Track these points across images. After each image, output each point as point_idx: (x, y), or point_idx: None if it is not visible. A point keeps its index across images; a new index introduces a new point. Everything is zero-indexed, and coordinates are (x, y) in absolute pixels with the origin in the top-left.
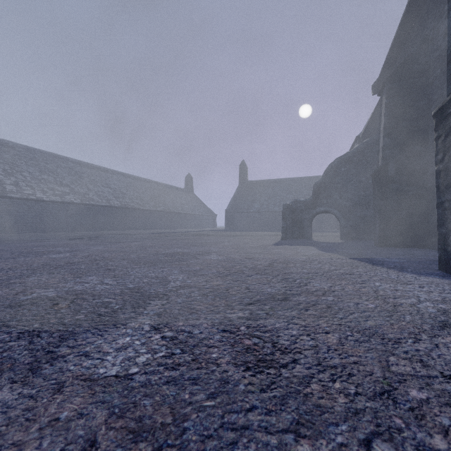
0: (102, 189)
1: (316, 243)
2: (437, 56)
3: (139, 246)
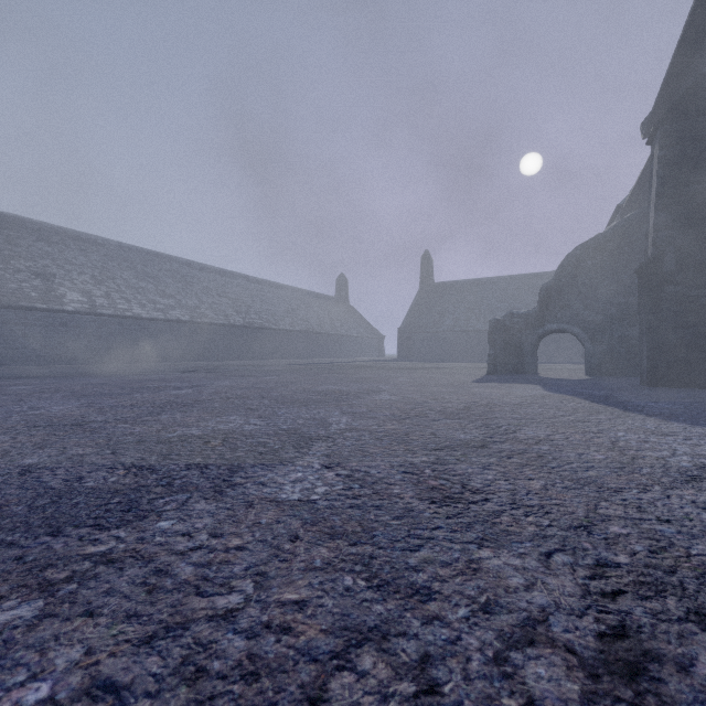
0: (218, 301)
1: (542, 380)
2: None
3: (277, 382)
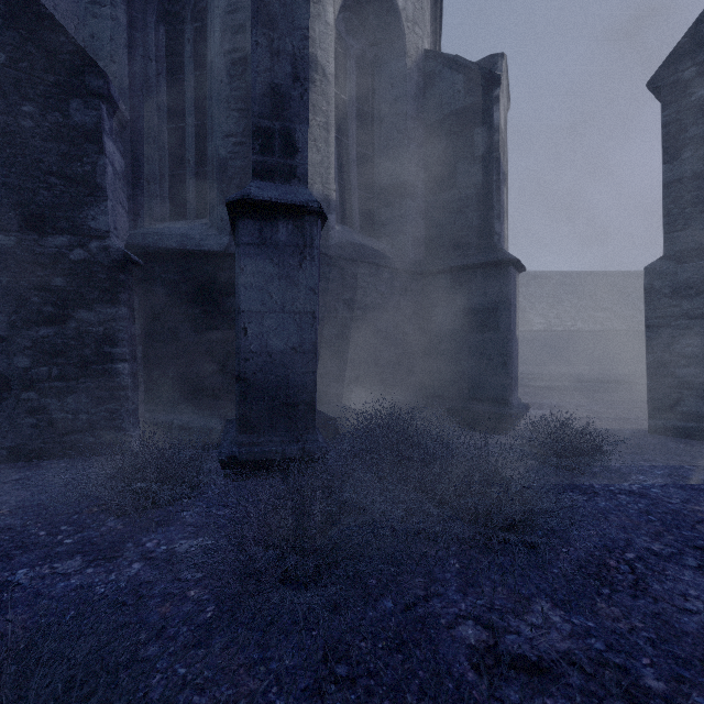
0: None
1: None
2: None
3: None
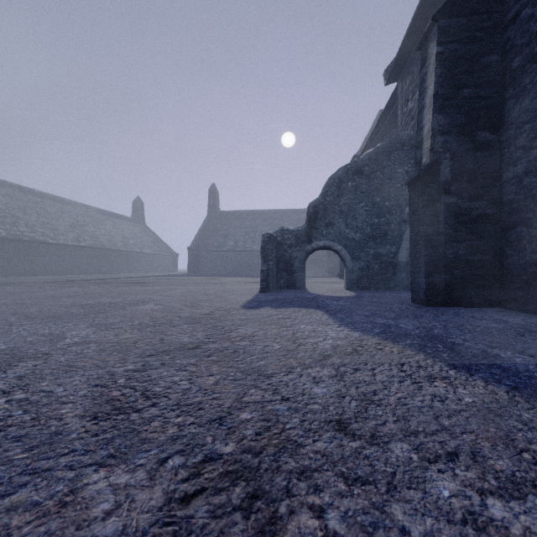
0: None
1: (317, 299)
2: None
3: None
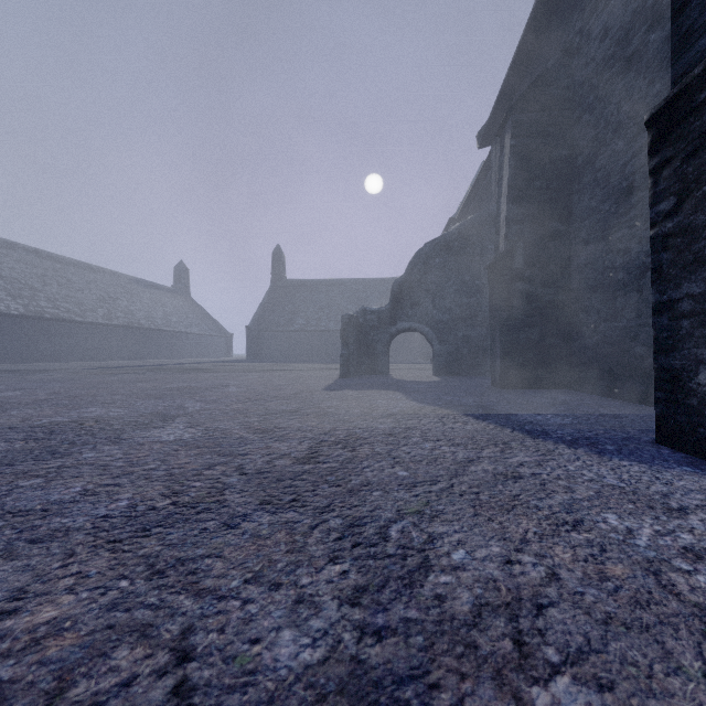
0: None
1: (399, 384)
2: (589, 75)
3: None
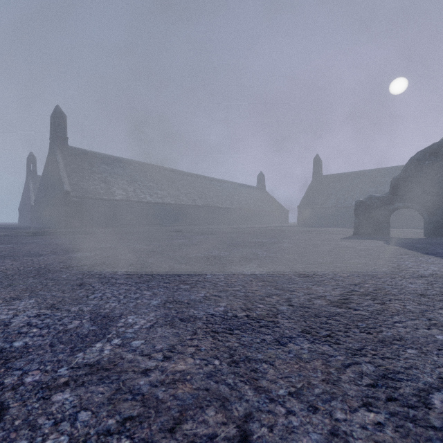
0: (189, 191)
1: (388, 238)
2: None
3: (227, 237)
